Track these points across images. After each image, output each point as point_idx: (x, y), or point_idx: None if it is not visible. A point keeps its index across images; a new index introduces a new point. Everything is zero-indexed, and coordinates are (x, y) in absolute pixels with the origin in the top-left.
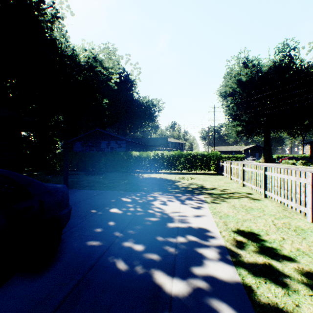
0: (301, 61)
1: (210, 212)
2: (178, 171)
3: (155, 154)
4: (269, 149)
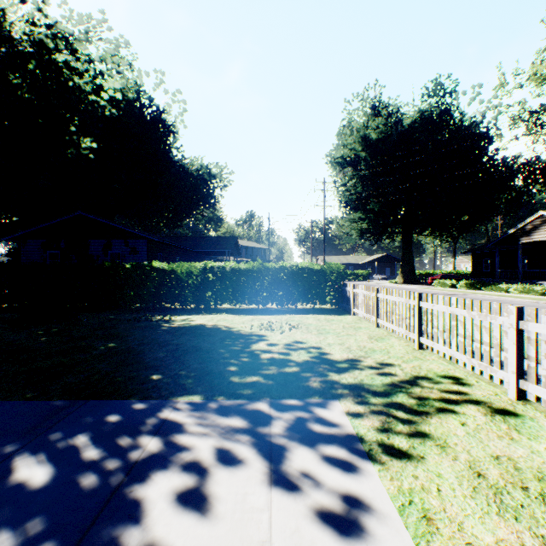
0: (461, 115)
1: None
2: (259, 306)
3: (207, 268)
4: (411, 261)
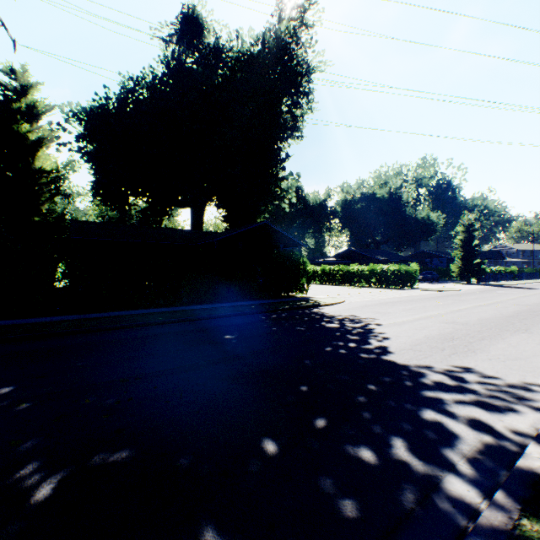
0: None
1: None
2: None
3: None
4: None
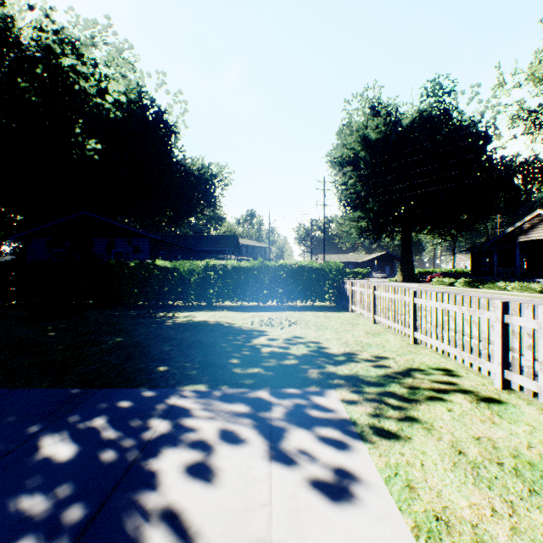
0: (460, 114)
1: (409, 533)
2: (260, 304)
3: (208, 266)
4: (410, 259)
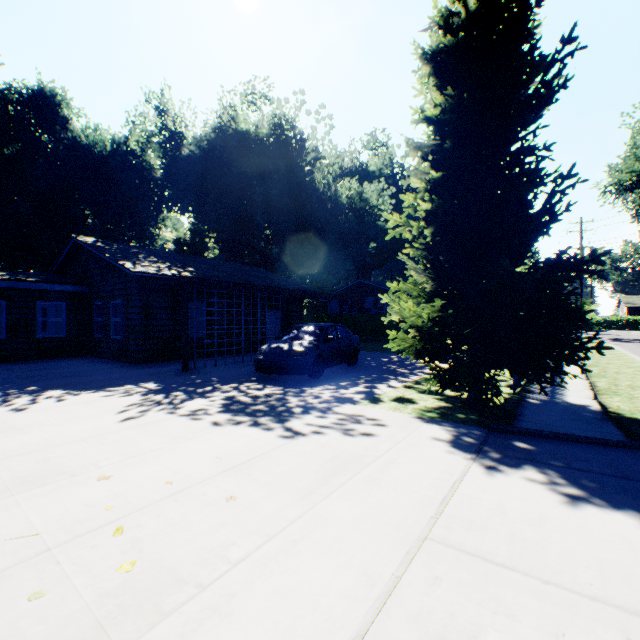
0: None
1: None
2: None
3: None
4: None
